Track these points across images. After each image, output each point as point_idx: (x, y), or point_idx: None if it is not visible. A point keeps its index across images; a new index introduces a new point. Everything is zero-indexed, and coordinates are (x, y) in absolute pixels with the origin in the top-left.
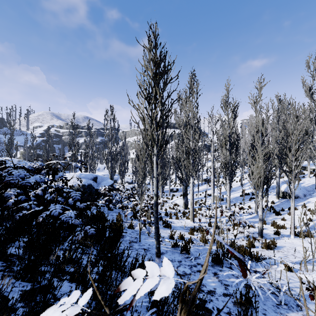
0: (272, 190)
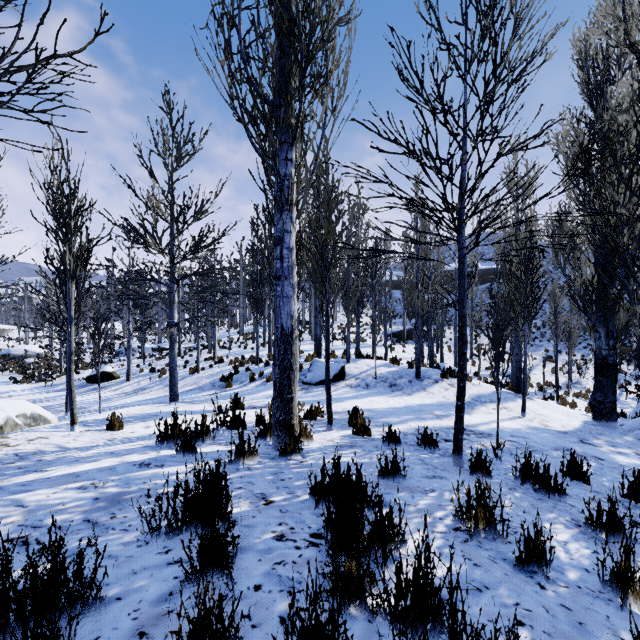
0: None
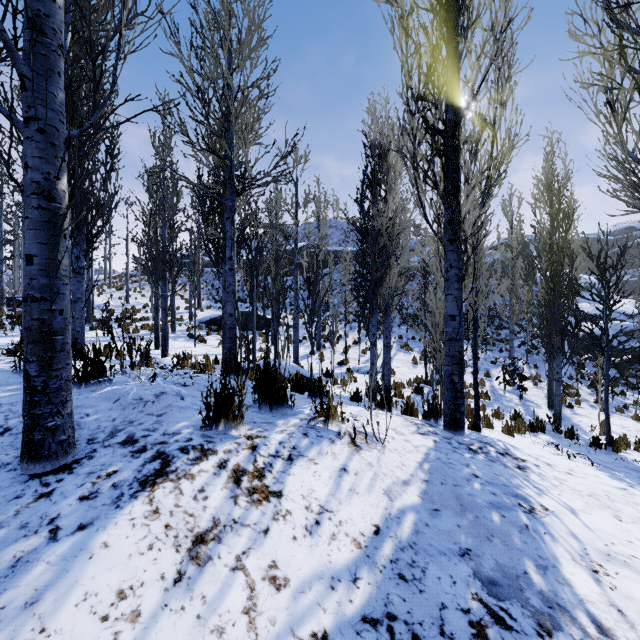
0: None
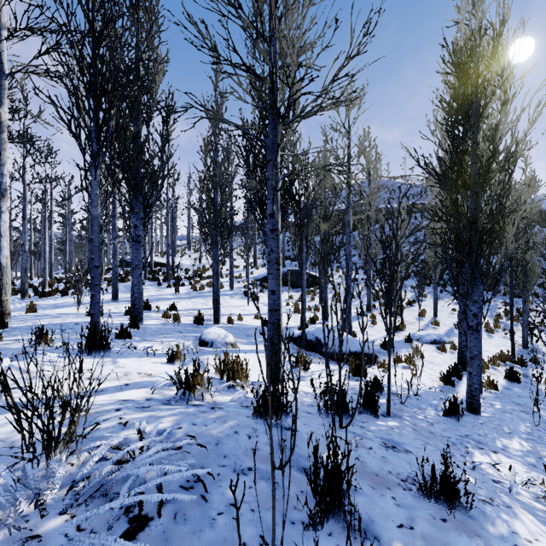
0: None
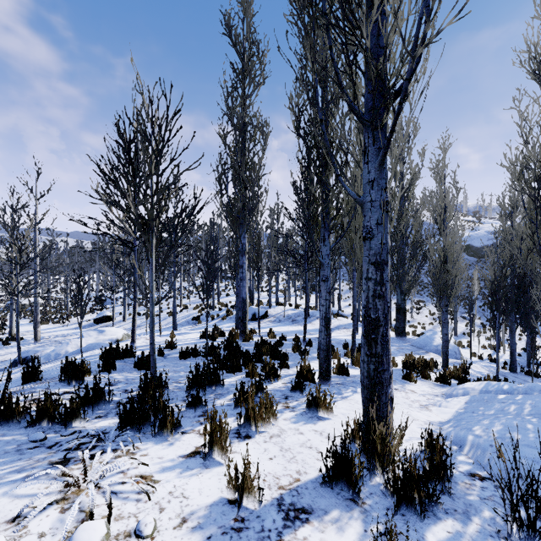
0: (489, 368)
